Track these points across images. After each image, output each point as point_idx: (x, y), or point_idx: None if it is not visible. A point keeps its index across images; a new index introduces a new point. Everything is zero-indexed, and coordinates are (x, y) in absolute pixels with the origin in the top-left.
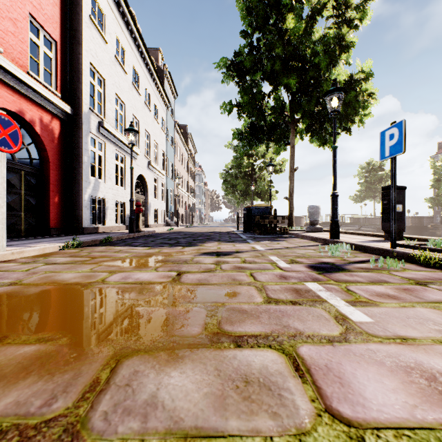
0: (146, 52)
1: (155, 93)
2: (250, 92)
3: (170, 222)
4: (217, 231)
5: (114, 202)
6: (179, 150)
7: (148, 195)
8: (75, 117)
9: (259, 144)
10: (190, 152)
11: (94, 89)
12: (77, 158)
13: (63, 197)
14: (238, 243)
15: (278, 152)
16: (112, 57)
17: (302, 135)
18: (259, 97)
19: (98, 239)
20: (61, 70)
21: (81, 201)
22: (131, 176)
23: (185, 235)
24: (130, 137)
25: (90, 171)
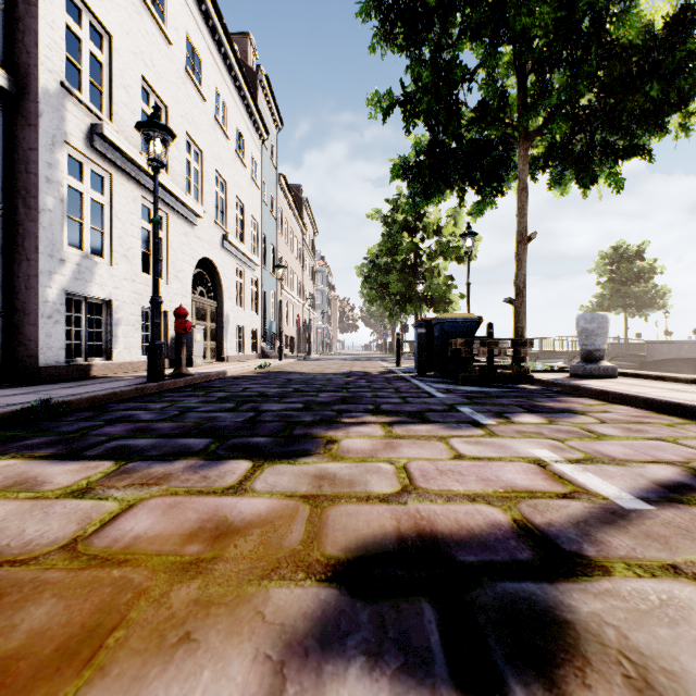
0: (217, 15)
1: (237, 107)
2: (437, 56)
3: (268, 351)
4: (358, 372)
5: (139, 310)
6: (287, 225)
7: (224, 299)
8: (20, 100)
9: (446, 189)
10: (306, 230)
11: (81, 48)
12: (25, 198)
13: None
14: (451, 428)
15: (480, 212)
16: None
17: (533, 171)
18: (455, 70)
19: None
20: None
21: (34, 302)
22: (154, 241)
23: (288, 383)
24: (151, 144)
25: (65, 234)
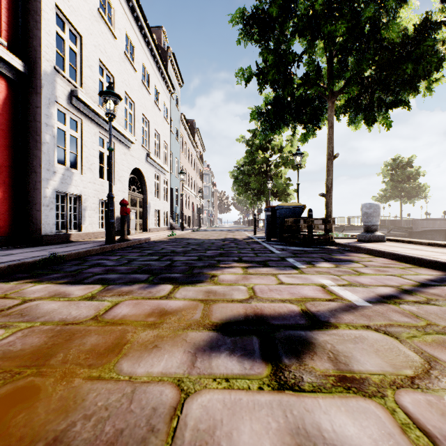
0: (143, 18)
1: (155, 74)
2: (277, 48)
3: (174, 225)
4: (230, 238)
5: (98, 201)
6: (186, 146)
7: (147, 193)
8: (31, 78)
9: (284, 126)
10: (197, 148)
11: (65, 45)
12: (34, 136)
13: (12, 191)
14: (280, 270)
15: (306, 139)
16: (94, 10)
17: (338, 114)
18: (289, 56)
19: (27, 261)
20: (9, 8)
21: (39, 197)
22: (109, 161)
23: (188, 245)
24: (108, 104)
25: (56, 156)
